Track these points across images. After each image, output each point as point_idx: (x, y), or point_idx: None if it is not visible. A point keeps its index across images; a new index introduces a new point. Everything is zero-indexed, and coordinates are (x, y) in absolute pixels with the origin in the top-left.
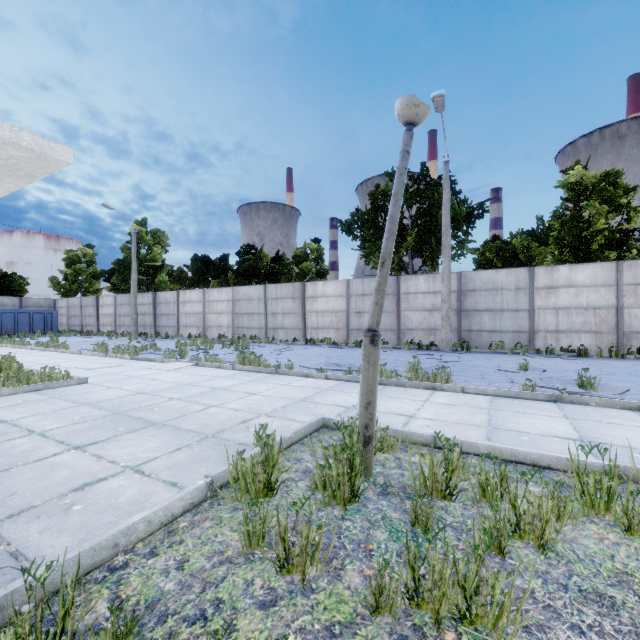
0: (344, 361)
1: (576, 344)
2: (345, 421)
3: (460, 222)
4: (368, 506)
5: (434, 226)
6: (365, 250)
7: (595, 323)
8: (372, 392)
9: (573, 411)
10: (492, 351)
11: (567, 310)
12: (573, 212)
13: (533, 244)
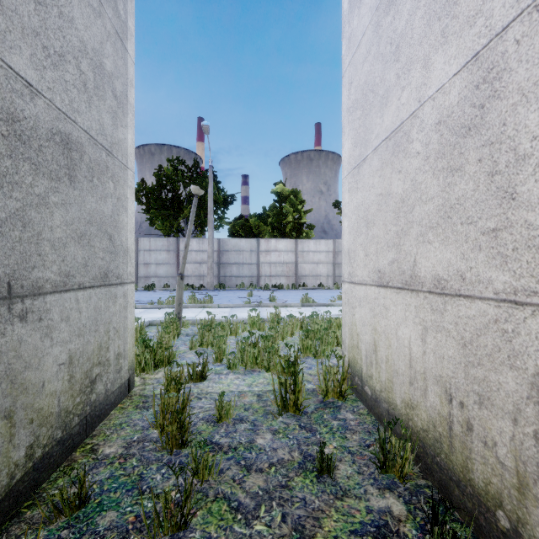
0: (141, 299)
1: (279, 283)
2: (162, 320)
3: (220, 205)
4: (182, 339)
5: (203, 203)
6: (150, 215)
7: (287, 271)
8: (181, 299)
9: (263, 309)
10: (238, 289)
11: (275, 264)
12: (278, 209)
13: (261, 224)
